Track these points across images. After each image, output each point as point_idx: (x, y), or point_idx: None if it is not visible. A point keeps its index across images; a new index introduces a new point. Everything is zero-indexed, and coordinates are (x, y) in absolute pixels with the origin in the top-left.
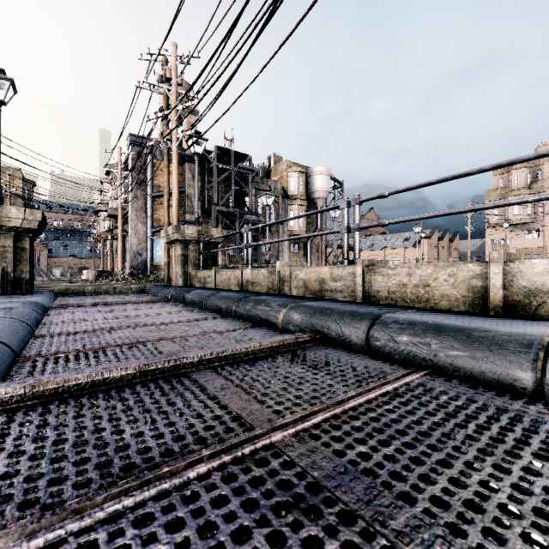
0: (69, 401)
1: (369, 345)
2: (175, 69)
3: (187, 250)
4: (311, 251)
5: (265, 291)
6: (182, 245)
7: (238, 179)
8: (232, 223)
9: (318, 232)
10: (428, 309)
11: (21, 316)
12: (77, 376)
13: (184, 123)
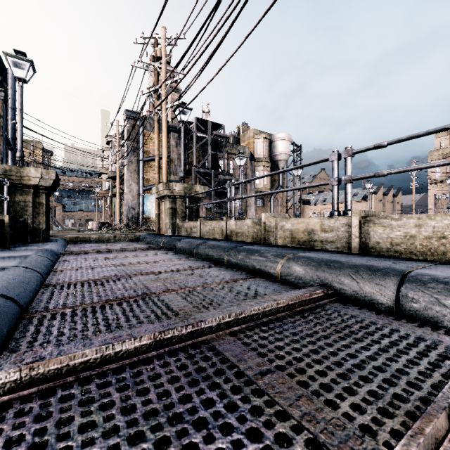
0: (74, 389)
1: (400, 305)
2: (164, 49)
3: (175, 204)
4: (274, 205)
5: (249, 240)
6: (170, 200)
7: (213, 145)
8: (208, 182)
9: (305, 185)
10: (448, 263)
11: (34, 264)
12: (84, 350)
13: (168, 100)
